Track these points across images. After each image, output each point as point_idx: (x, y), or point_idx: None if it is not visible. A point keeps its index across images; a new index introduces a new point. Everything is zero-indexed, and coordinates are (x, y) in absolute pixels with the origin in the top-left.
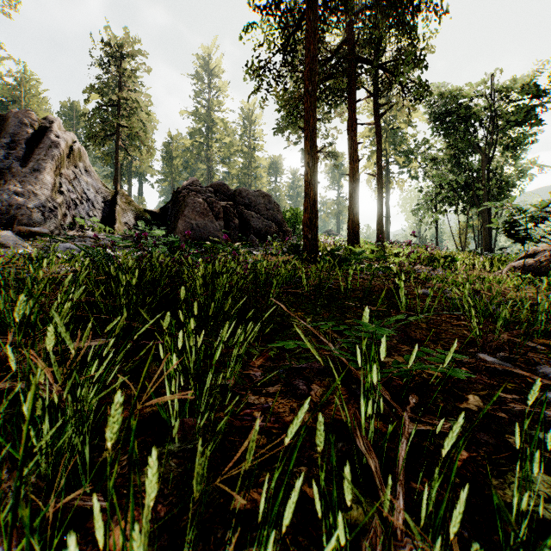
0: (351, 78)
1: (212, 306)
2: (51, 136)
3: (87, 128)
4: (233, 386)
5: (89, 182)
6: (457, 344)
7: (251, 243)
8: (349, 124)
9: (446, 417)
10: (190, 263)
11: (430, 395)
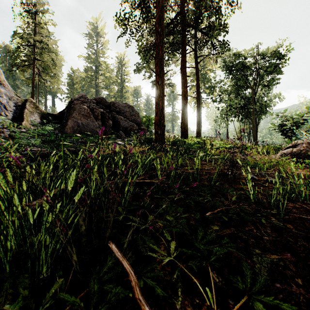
0: (183, 36)
1: None
2: None
3: (12, 59)
4: None
5: (3, 92)
6: None
7: (120, 136)
8: (181, 64)
9: None
10: None
11: None
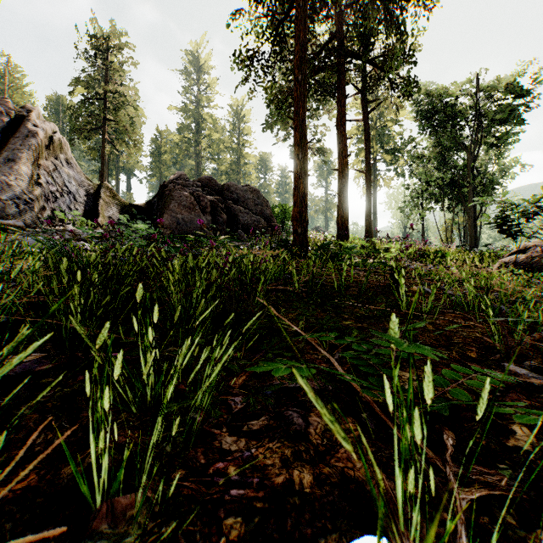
0: (340, 73)
1: (178, 309)
2: (28, 125)
3: (72, 121)
4: (201, 426)
5: (71, 175)
6: (474, 351)
7: (239, 238)
8: (338, 119)
9: (495, 465)
10: (164, 256)
11: (464, 426)
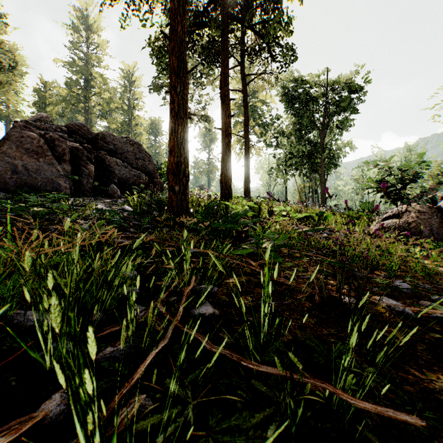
0: (224, 33)
1: None
2: None
3: None
4: None
5: None
6: None
7: (112, 194)
8: (221, 78)
9: None
10: None
11: None
